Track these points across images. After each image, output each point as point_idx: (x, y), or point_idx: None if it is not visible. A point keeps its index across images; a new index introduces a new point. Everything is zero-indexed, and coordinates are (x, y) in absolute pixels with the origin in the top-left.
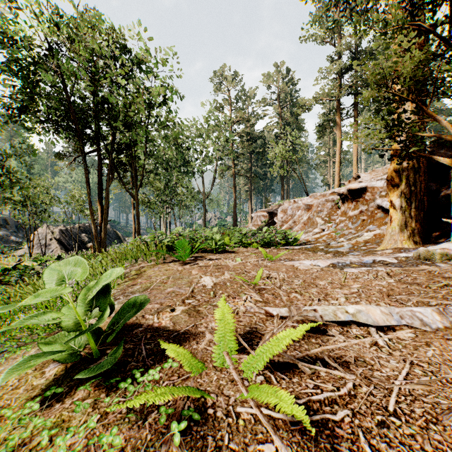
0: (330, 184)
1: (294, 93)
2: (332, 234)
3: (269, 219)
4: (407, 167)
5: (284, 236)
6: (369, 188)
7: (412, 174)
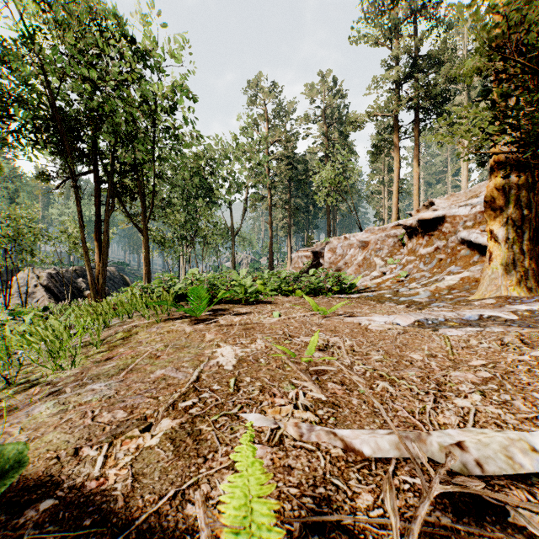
0: (385, 219)
1: (342, 109)
2: (399, 278)
3: (313, 261)
4: (517, 181)
5: (338, 280)
6: (448, 218)
7: (523, 191)
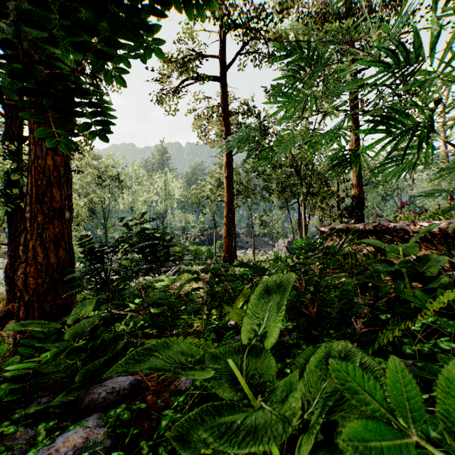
0: None
1: None
2: None
3: None
4: None
5: None
6: None
7: None
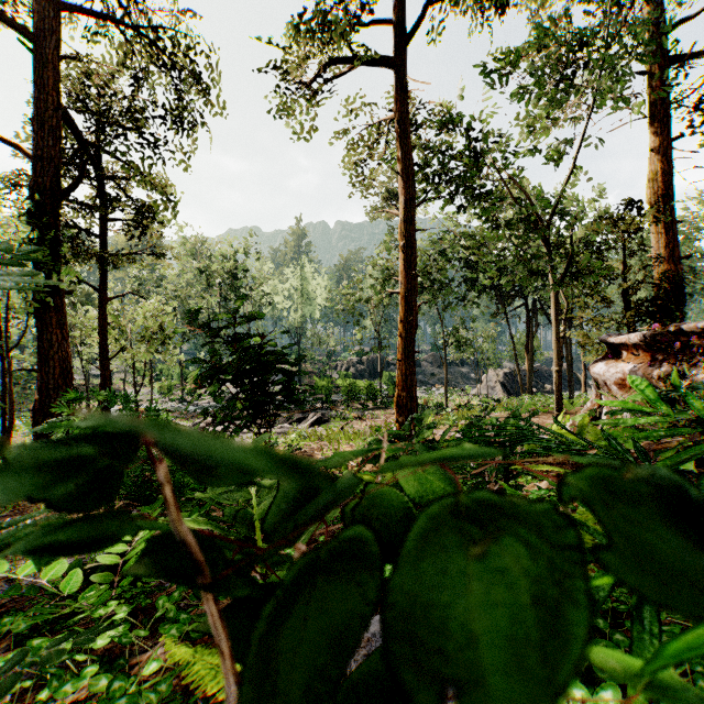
0: None
1: None
2: None
3: None
4: None
5: None
6: None
7: None
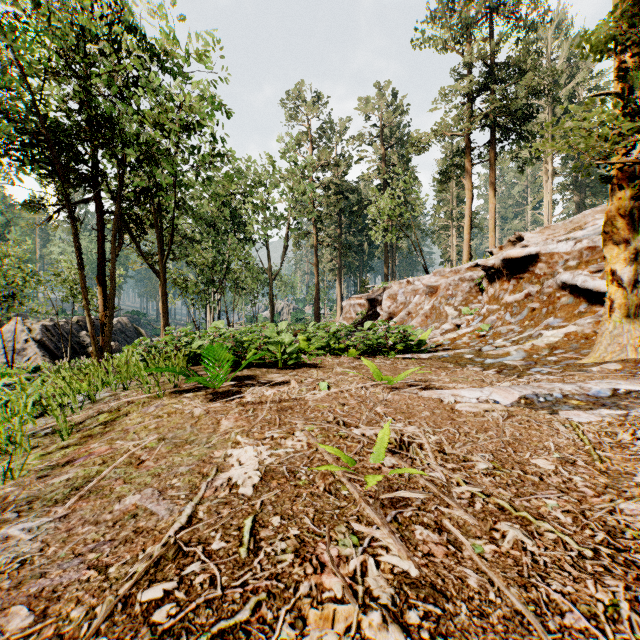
0: (454, 260)
1: (402, 129)
2: (479, 333)
3: (369, 310)
4: None
5: (403, 336)
6: (544, 256)
7: None
